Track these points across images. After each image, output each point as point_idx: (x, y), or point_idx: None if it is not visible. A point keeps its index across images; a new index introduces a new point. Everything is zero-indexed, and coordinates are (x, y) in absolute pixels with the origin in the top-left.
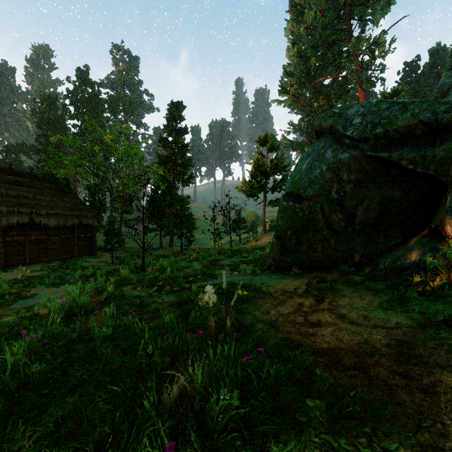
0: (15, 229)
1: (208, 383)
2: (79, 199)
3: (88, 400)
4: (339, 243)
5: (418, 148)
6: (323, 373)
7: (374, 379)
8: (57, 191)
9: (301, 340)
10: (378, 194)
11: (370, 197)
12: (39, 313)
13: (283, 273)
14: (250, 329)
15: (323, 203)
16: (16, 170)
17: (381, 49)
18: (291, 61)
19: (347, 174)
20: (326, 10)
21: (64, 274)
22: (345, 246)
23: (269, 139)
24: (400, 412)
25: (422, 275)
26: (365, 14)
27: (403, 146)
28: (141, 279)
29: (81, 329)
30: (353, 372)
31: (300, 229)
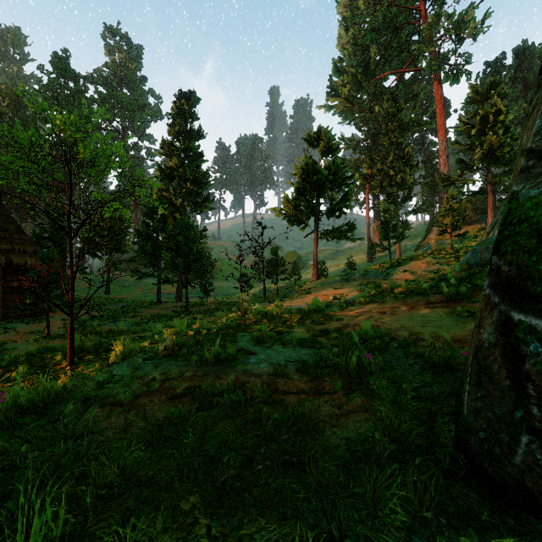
0: None
1: None
2: (15, 224)
3: None
4: None
5: None
6: None
7: None
8: None
9: None
10: None
11: None
12: None
13: None
14: None
15: None
16: None
17: (472, 24)
18: (344, 51)
19: None
20: None
21: None
22: None
23: (323, 136)
24: None
25: None
26: None
27: None
28: None
29: None
30: None
31: None
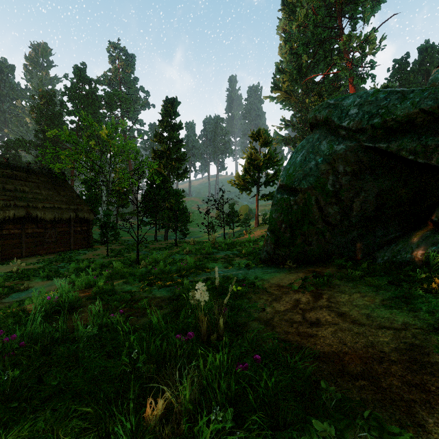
0: (11, 222)
1: (198, 397)
2: (75, 193)
3: (62, 415)
4: (335, 236)
5: (419, 138)
6: (329, 386)
7: (387, 392)
8: (54, 185)
9: (300, 342)
10: (375, 186)
11: (367, 189)
12: (26, 308)
13: (277, 267)
14: (244, 328)
15: (318, 195)
16: (13, 164)
17: (371, 46)
18: (283, 59)
19: (343, 165)
20: (318, 8)
21: (59, 267)
22: (341, 239)
23: (262, 134)
24: (424, 438)
25: (426, 270)
26: (356, 12)
27: (403, 136)
28: (133, 273)
29: (64, 328)
30: (362, 383)
31: (295, 222)
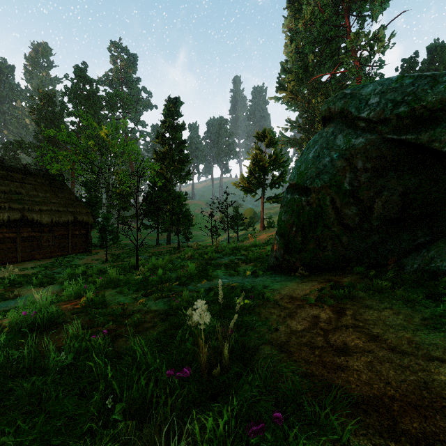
0: (6, 225)
1: None
2: (74, 195)
3: None
4: (353, 241)
5: None
6: None
7: None
8: (51, 187)
9: (327, 378)
10: (400, 184)
11: (390, 187)
12: (1, 324)
13: (288, 275)
14: (254, 355)
15: (333, 195)
16: (9, 165)
17: (380, 43)
18: (289, 58)
19: (362, 161)
20: (324, 6)
21: (55, 272)
22: (360, 244)
23: (267, 134)
24: None
25: None
26: (364, 9)
27: (435, 125)
28: (129, 280)
29: (32, 355)
30: None
31: (307, 225)
